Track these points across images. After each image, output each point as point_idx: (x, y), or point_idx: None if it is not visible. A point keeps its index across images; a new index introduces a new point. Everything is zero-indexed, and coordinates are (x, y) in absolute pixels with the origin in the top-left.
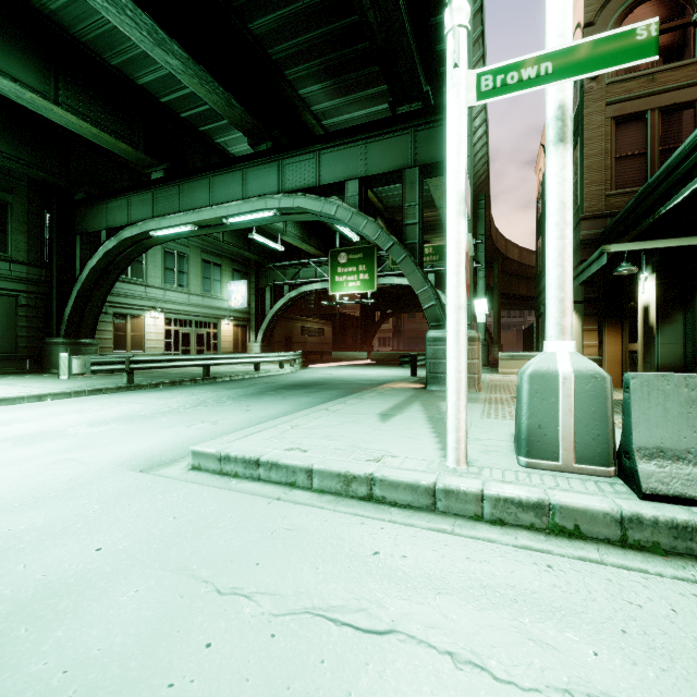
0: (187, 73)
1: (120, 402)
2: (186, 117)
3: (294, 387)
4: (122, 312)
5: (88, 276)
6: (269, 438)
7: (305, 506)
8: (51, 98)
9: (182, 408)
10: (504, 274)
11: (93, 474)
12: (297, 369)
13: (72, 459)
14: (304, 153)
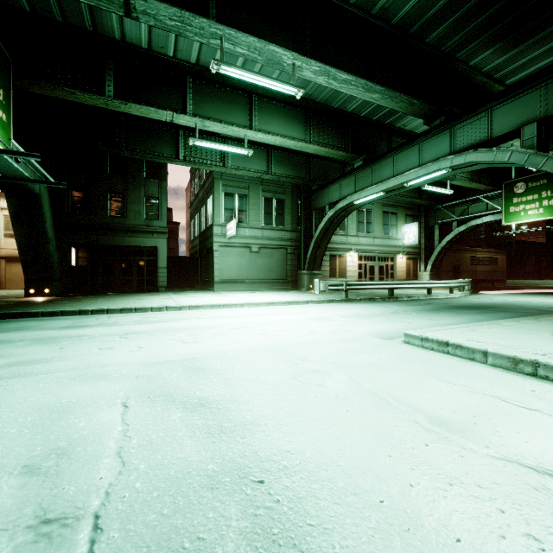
0: (383, 98)
1: (346, 307)
2: (376, 118)
3: (465, 307)
4: (334, 253)
5: (319, 234)
6: (452, 333)
7: (482, 367)
8: (308, 141)
9: (384, 314)
10: None
11: (358, 336)
12: (466, 295)
13: (344, 329)
14: (475, 114)
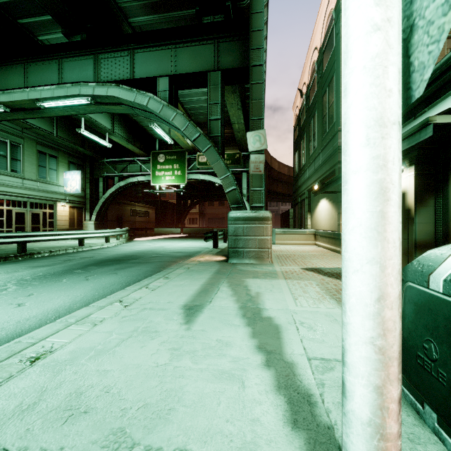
0: None
1: None
2: (1, 3)
3: (108, 262)
4: None
5: None
6: None
7: None
8: None
9: None
10: (269, 179)
11: None
12: (123, 242)
13: None
14: (119, 50)
